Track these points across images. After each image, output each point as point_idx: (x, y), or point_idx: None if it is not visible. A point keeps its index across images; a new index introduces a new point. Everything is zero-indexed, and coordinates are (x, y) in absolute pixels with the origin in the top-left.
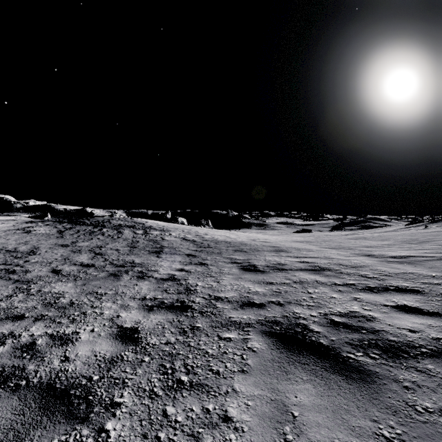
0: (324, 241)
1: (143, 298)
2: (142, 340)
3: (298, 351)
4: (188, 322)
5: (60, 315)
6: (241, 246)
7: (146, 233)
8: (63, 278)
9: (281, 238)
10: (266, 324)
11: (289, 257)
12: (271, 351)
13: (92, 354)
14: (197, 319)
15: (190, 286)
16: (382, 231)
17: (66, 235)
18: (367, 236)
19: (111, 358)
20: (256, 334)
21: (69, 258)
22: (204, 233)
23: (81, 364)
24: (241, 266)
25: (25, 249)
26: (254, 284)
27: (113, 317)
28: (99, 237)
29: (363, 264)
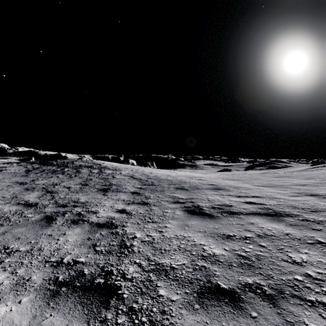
0: (253, 179)
1: (58, 262)
2: None
3: None
4: None
5: None
6: (181, 184)
7: (100, 172)
8: None
9: (213, 176)
10: None
11: (231, 197)
12: None
13: None
14: None
15: (126, 239)
16: (293, 170)
17: (31, 174)
18: (289, 175)
19: None
20: None
21: (18, 196)
22: (149, 172)
23: None
24: (184, 207)
25: None
26: (207, 239)
27: None
28: (59, 176)
29: (321, 206)
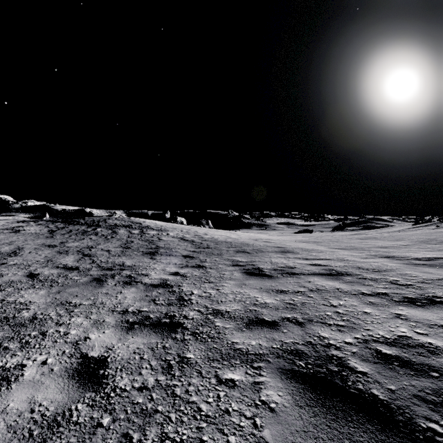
0: (332, 241)
1: (124, 311)
2: (108, 381)
3: (343, 412)
4: (176, 350)
5: (11, 337)
6: (243, 247)
7: (142, 233)
8: (37, 284)
9: (285, 238)
10: (284, 356)
11: (298, 259)
12: (299, 410)
13: (27, 408)
14: (189, 345)
15: (184, 295)
16: (389, 230)
17: (57, 235)
18: (377, 236)
19: (54, 415)
20: (272, 375)
21: (53, 260)
22: (204, 232)
23: (2, 430)
24: (244, 269)
25: (7, 250)
26: (261, 293)
27: (79, 339)
28: (92, 237)
29: (386, 267)
